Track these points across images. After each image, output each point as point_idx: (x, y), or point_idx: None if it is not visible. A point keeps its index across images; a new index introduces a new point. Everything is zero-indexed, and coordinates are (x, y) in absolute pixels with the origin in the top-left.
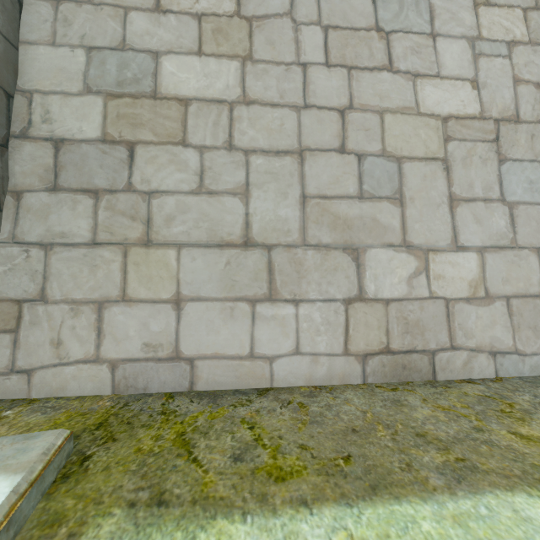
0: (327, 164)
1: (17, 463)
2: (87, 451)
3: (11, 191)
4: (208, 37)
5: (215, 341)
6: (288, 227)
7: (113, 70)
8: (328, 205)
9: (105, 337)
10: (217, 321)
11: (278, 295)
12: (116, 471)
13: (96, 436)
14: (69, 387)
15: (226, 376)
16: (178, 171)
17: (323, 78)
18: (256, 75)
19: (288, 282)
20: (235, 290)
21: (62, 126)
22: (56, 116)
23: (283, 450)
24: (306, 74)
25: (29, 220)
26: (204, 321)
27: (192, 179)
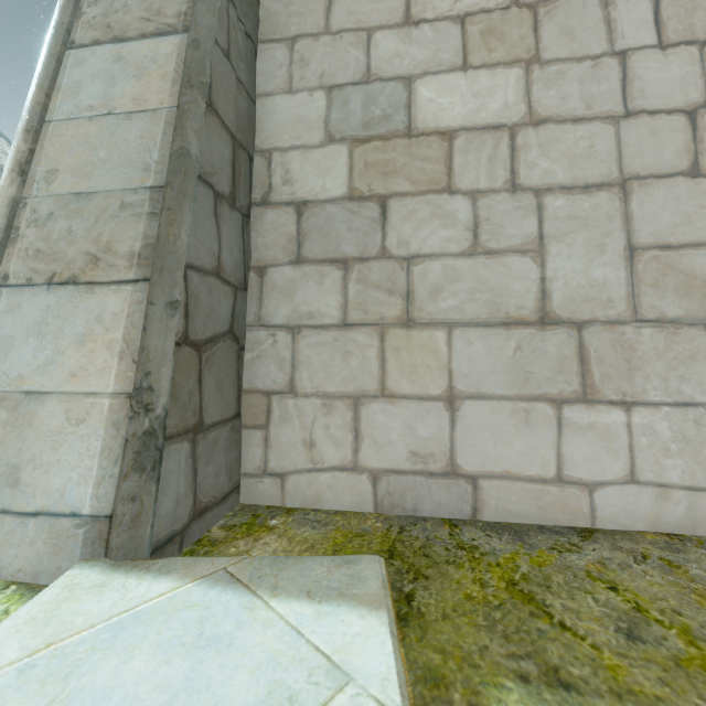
0: (669, 197)
1: (364, 595)
2: (403, 587)
3: (254, 267)
4: (476, 43)
5: (505, 455)
6: (607, 295)
7: (357, 109)
8: (674, 258)
9: (364, 440)
10: (506, 428)
11: (596, 394)
12: (462, 622)
13: (398, 568)
14: (325, 498)
15: (523, 505)
16: (443, 227)
17: (655, 68)
18: (546, 82)
19: (613, 375)
20: (531, 386)
21: (304, 186)
22: (297, 175)
23: (702, 636)
24: (627, 67)
25: (274, 299)
26: (489, 426)
27: (463, 236)
